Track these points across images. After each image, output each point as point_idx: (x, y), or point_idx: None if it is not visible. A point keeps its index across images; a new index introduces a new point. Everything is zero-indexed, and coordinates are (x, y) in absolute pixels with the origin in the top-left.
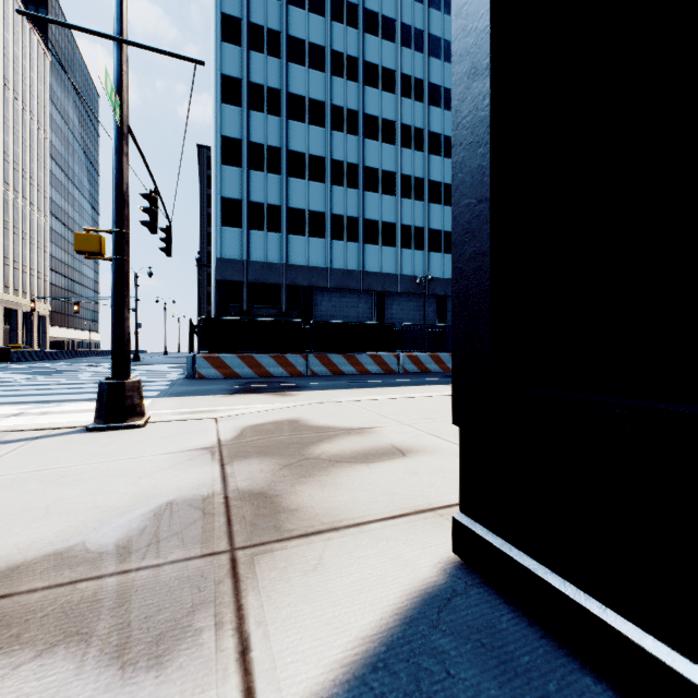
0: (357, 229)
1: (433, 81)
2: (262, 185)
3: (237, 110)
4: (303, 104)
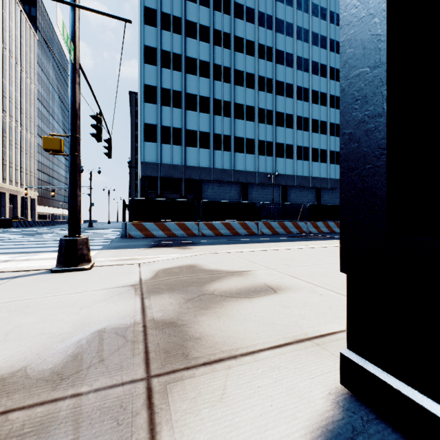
0: (230, 143)
1: (278, 48)
2: (169, 115)
3: (153, 68)
4: (196, 63)
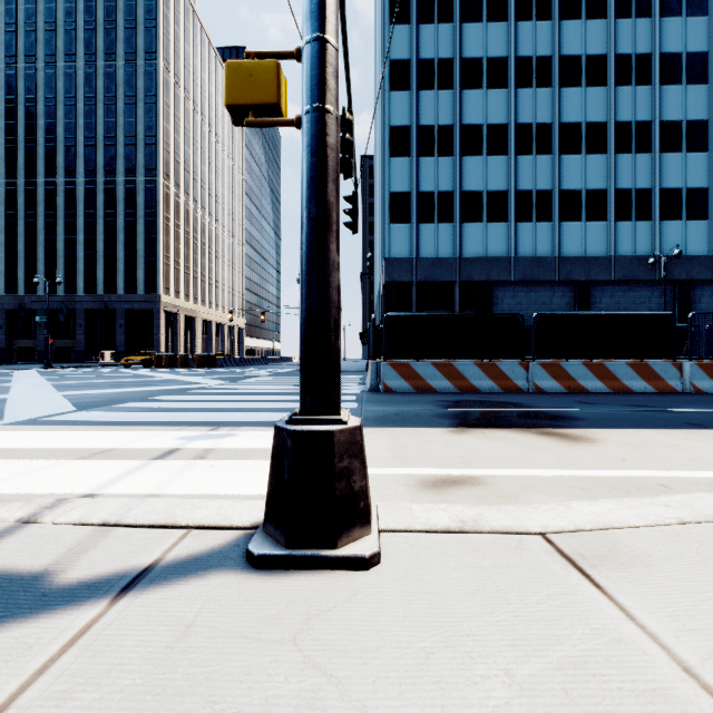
0: (549, 205)
1: None
2: (432, 172)
3: (405, 95)
4: (480, 67)
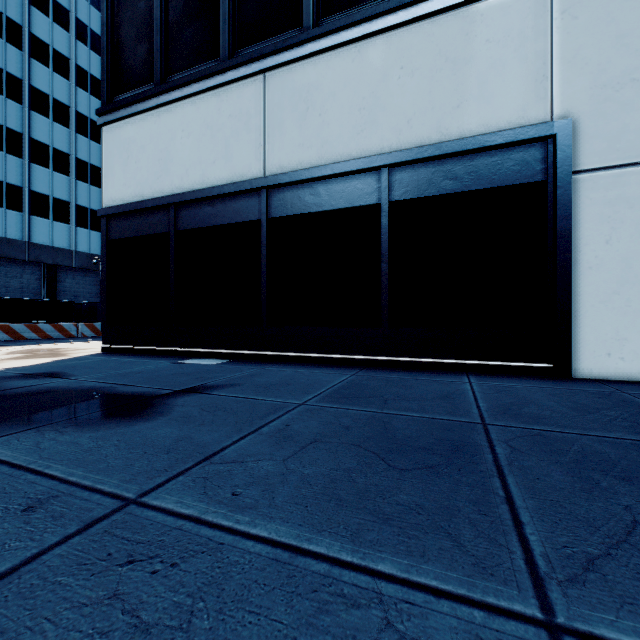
0: (21, 199)
1: None
2: None
3: None
4: None
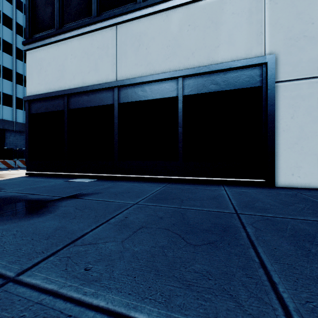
0: None
1: None
2: None
3: None
4: None
